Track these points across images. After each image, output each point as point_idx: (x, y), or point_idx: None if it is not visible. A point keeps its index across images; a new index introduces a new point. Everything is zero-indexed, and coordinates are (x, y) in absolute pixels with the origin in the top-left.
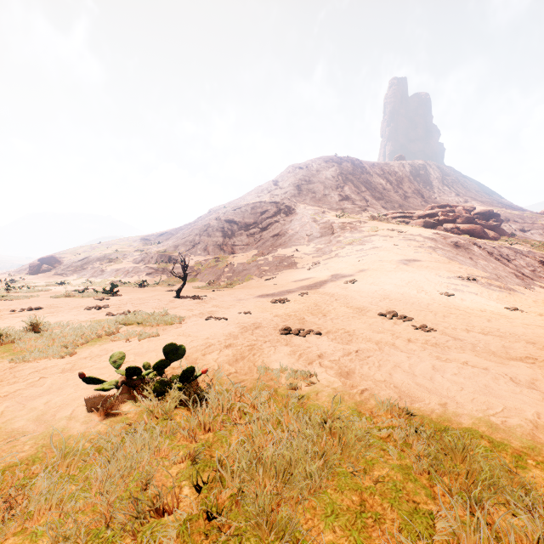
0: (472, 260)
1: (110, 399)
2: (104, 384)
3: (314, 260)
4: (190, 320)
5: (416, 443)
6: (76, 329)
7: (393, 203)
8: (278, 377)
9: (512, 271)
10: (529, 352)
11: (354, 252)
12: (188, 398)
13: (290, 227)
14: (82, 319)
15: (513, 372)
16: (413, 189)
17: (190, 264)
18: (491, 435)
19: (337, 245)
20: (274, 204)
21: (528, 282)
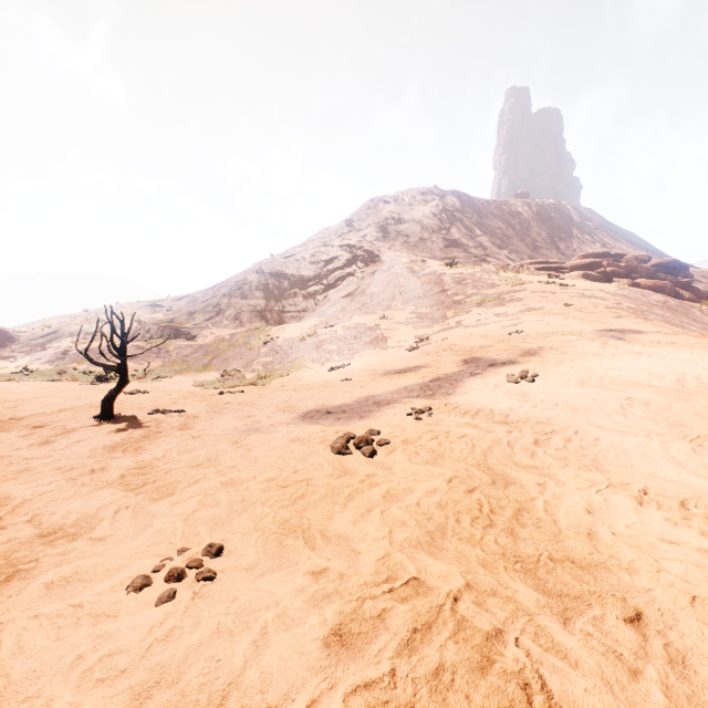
0: None
1: None
2: None
3: (418, 333)
4: None
5: None
6: None
7: (520, 254)
8: None
9: None
10: None
11: (493, 317)
12: None
13: (372, 282)
14: None
15: None
16: (544, 236)
17: (206, 341)
18: None
19: (454, 307)
20: (346, 248)
21: None
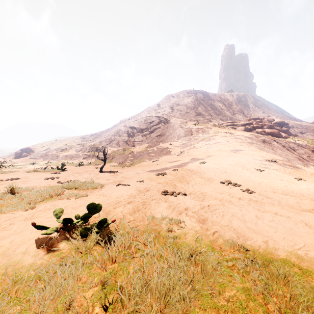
0: (273, 150)
1: (51, 240)
2: (48, 230)
3: (181, 150)
4: (107, 185)
5: (251, 270)
6: (37, 192)
7: (226, 117)
8: (160, 223)
9: (296, 156)
10: (313, 206)
11: (204, 145)
12: (102, 239)
13: (167, 131)
14: (42, 185)
15: (306, 219)
16: (238, 109)
17: (109, 152)
18: (299, 264)
19: (194, 141)
20: (157, 117)
21: (306, 163)
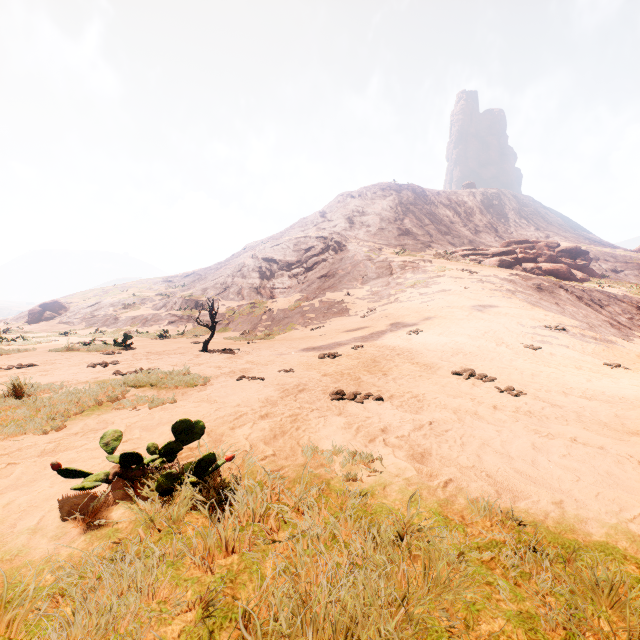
0: (558, 306)
1: (93, 502)
2: (87, 478)
3: (370, 306)
4: (218, 380)
5: (534, 571)
6: (70, 393)
7: (461, 239)
8: (330, 463)
9: (606, 319)
10: None
11: (418, 296)
12: (205, 499)
13: (340, 266)
14: (82, 379)
15: (639, 453)
16: (485, 222)
17: (221, 311)
18: (637, 554)
19: (396, 288)
20: (321, 239)
21: (625, 332)
